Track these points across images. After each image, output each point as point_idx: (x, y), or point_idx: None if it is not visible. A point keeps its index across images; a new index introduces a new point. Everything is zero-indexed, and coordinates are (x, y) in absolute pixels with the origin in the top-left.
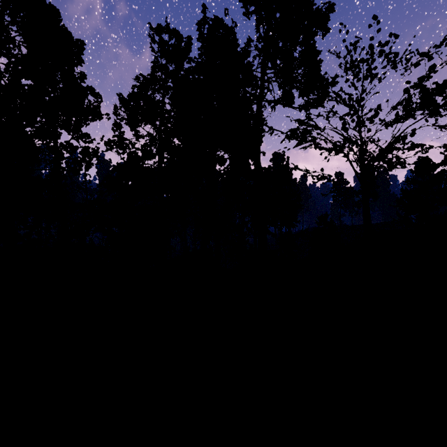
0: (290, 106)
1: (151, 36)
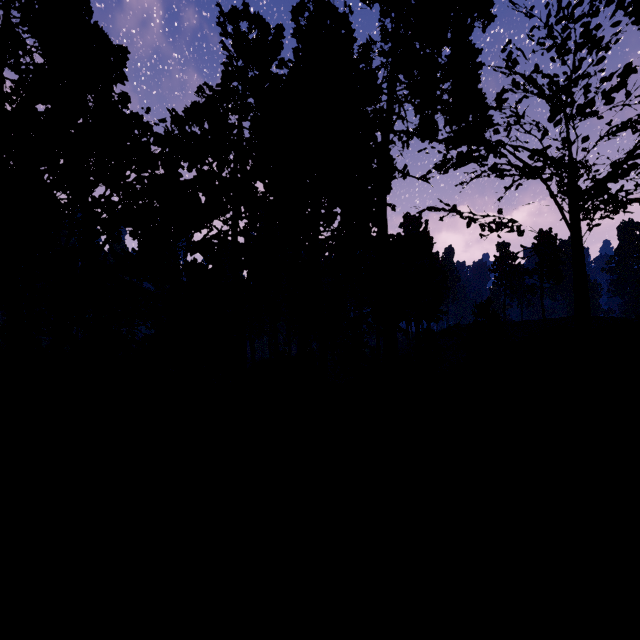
0: (433, 138)
1: (220, 23)
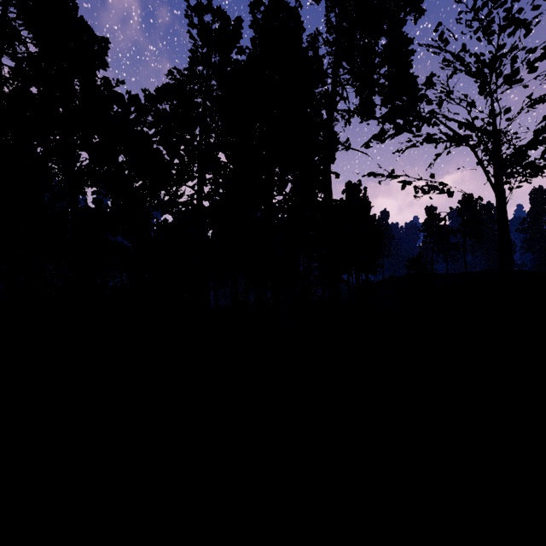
0: (371, 116)
1: (188, 15)
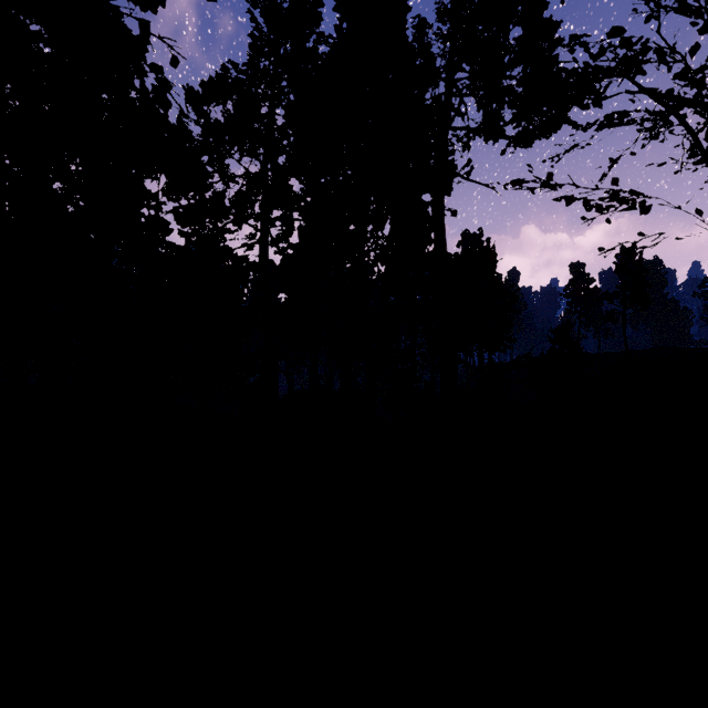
0: (499, 135)
1: None
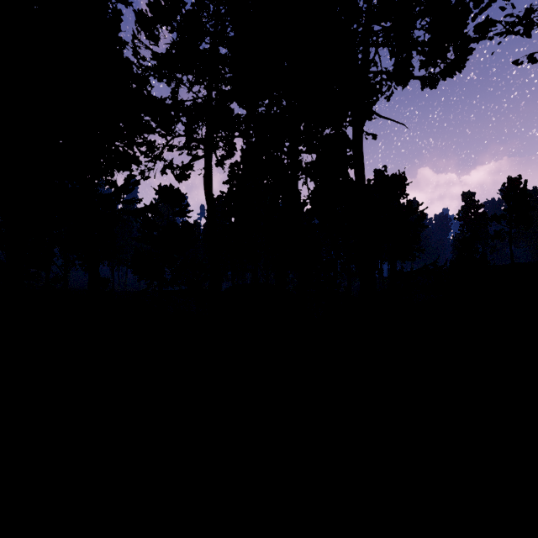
0: (410, 76)
1: None
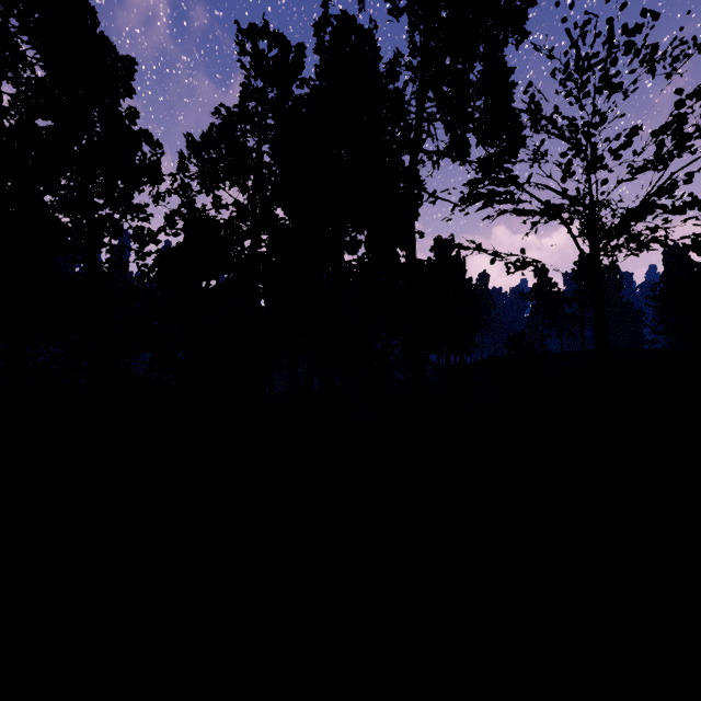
0: (464, 159)
1: (239, 42)
